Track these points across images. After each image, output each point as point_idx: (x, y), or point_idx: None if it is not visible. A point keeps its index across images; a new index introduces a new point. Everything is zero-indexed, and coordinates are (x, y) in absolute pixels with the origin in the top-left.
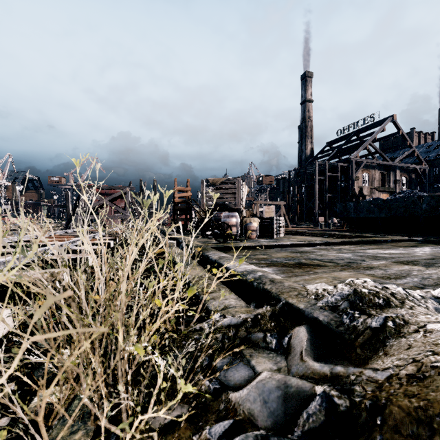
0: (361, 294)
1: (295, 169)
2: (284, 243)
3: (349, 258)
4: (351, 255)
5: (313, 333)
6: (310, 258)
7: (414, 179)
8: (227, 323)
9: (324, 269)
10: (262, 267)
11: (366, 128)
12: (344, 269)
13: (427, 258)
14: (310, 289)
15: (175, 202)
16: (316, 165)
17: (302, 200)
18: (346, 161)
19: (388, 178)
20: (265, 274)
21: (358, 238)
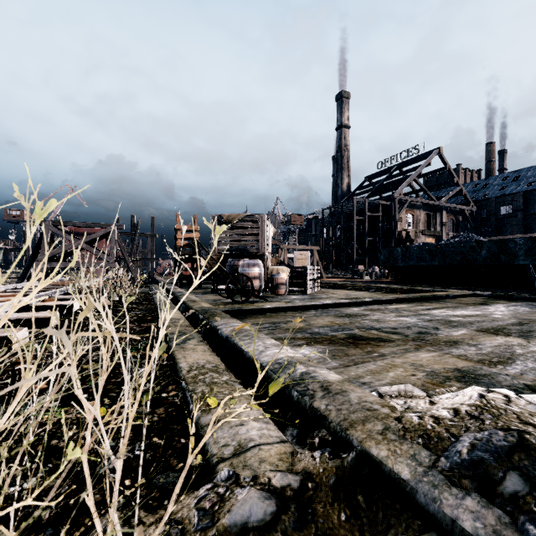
0: None
1: (330, 207)
2: (325, 301)
3: (417, 326)
4: (416, 319)
5: None
6: (365, 327)
7: (461, 222)
8: (242, 520)
9: (391, 346)
10: (299, 345)
11: (410, 162)
12: (419, 347)
13: (514, 323)
14: (406, 417)
15: (177, 245)
16: (355, 202)
17: (338, 244)
18: (389, 199)
19: (433, 220)
20: (310, 371)
21: (412, 292)
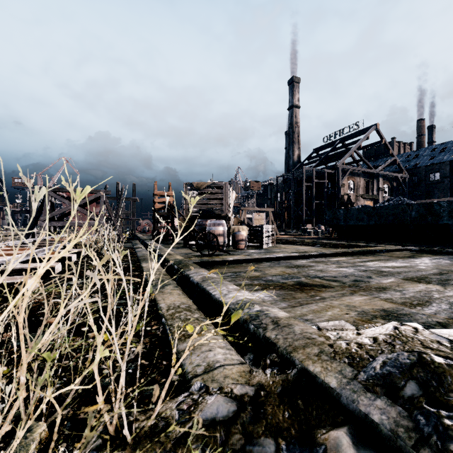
0: (435, 367)
1: (283, 175)
2: (278, 255)
3: (353, 275)
4: (353, 270)
5: (366, 451)
6: (310, 276)
7: (395, 187)
8: (211, 416)
9: (331, 291)
10: (256, 290)
11: (351, 136)
12: (354, 292)
13: (435, 273)
14: (337, 344)
15: (155, 208)
16: (304, 171)
17: (290, 206)
18: (333, 168)
19: (371, 185)
20: (263, 309)
21: (351, 247)
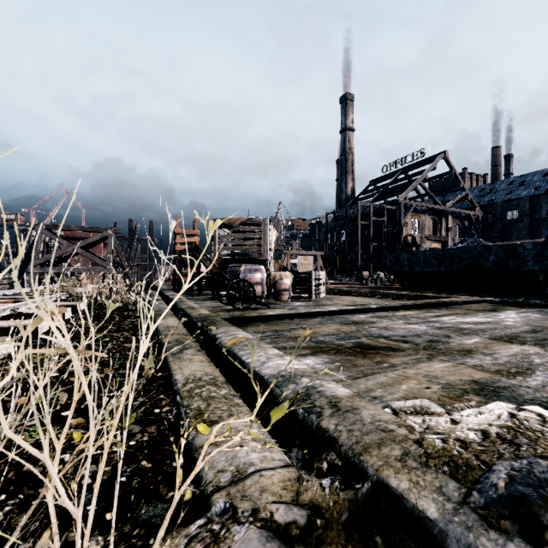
0: None
1: (334, 211)
2: (330, 308)
3: (427, 333)
4: (426, 327)
5: None
6: (372, 335)
7: (467, 227)
8: None
9: (401, 356)
10: (304, 355)
11: (416, 166)
12: (432, 356)
13: (527, 331)
14: (428, 441)
15: (176, 250)
16: (359, 207)
17: (342, 250)
18: (394, 204)
19: (439, 225)
20: (316, 384)
21: (419, 298)
